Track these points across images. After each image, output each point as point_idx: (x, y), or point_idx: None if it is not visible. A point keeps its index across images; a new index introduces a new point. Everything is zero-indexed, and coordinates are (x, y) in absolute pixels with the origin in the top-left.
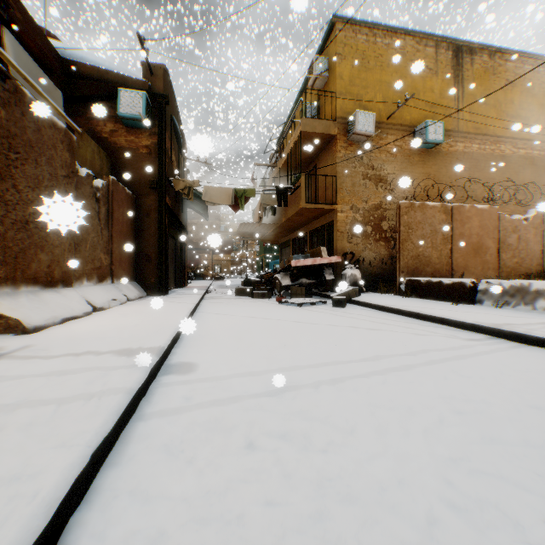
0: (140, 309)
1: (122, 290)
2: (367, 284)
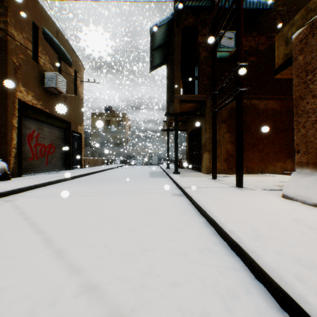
0: None
1: None
2: None
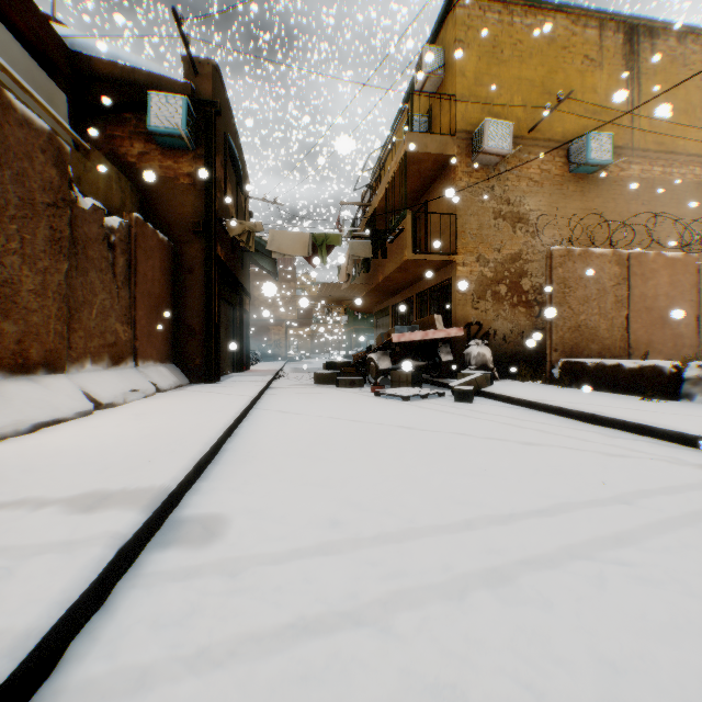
0: (167, 406)
1: (149, 377)
2: (500, 368)
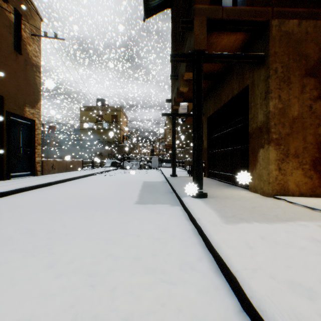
0: None
1: None
2: None
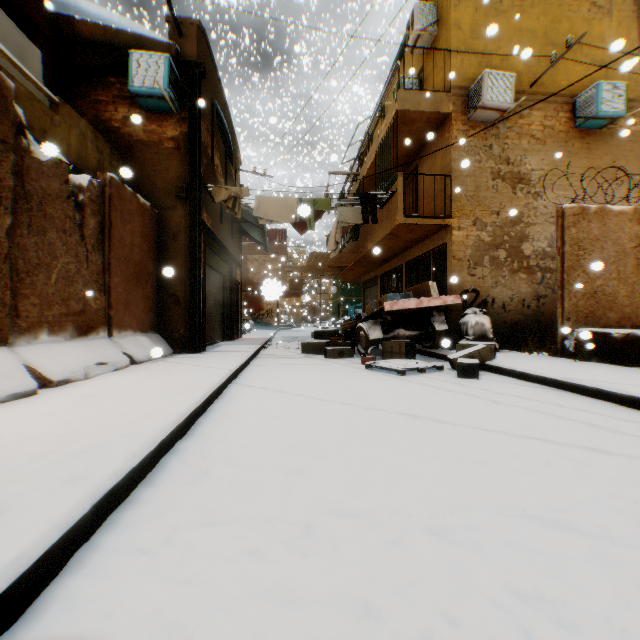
0: (130, 383)
1: (125, 348)
2: (498, 338)
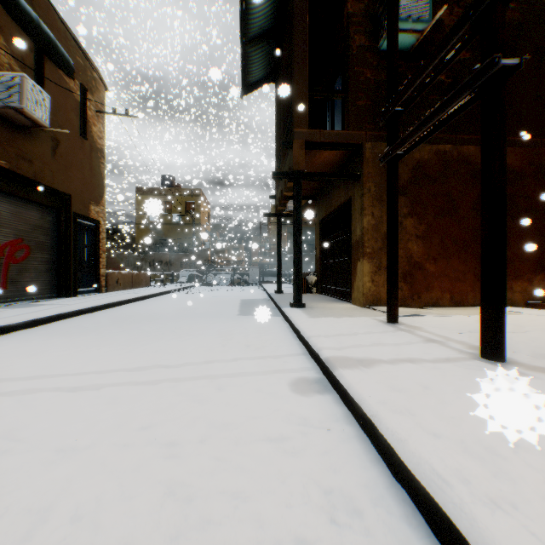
0: None
1: None
2: None
